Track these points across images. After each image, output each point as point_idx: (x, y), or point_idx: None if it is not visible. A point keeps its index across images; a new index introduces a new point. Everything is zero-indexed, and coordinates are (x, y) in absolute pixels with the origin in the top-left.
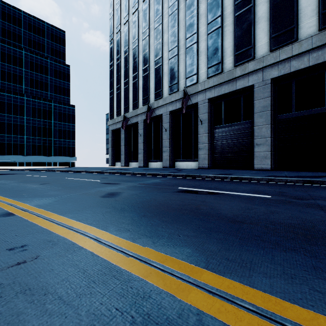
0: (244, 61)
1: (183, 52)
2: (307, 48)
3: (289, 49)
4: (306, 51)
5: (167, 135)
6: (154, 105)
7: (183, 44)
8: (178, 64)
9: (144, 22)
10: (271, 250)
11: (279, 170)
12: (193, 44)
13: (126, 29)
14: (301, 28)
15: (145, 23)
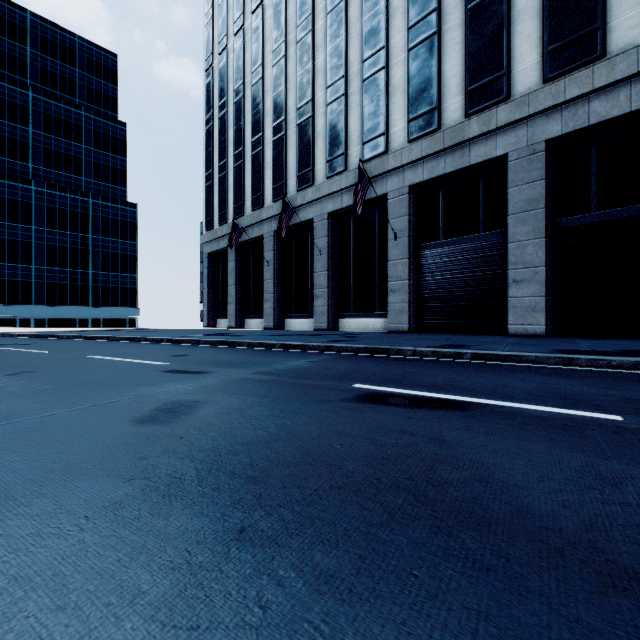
0: (488, 105)
1: (357, 88)
2: (628, 73)
3: (586, 76)
4: (625, 79)
5: (324, 263)
6: (296, 200)
7: (357, 71)
8: (346, 115)
9: (275, 29)
10: None
11: (562, 337)
12: (379, 72)
13: (239, 44)
14: (612, 31)
15: (278, 30)
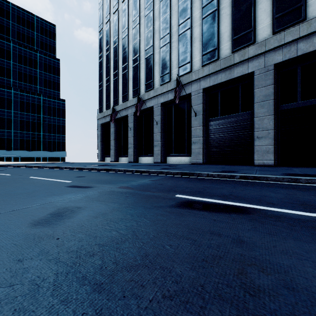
0: (243, 46)
1: (176, 39)
2: None
3: (296, 30)
4: None
5: (159, 129)
6: (145, 96)
7: (176, 30)
8: (170, 53)
9: (134, 10)
10: None
11: (282, 166)
12: (187, 30)
13: (116, 18)
14: (309, 6)
15: (135, 10)
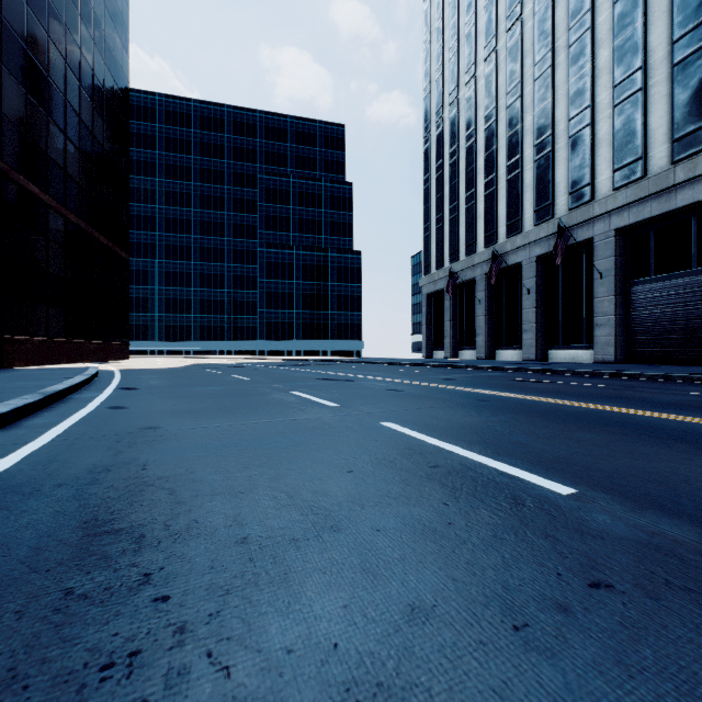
0: (694, 152)
1: (563, 144)
2: None
3: None
4: None
5: (532, 301)
6: (506, 246)
7: (563, 129)
8: (553, 169)
9: (486, 98)
10: (529, 392)
11: None
12: (584, 128)
13: (453, 113)
14: None
15: (488, 99)
